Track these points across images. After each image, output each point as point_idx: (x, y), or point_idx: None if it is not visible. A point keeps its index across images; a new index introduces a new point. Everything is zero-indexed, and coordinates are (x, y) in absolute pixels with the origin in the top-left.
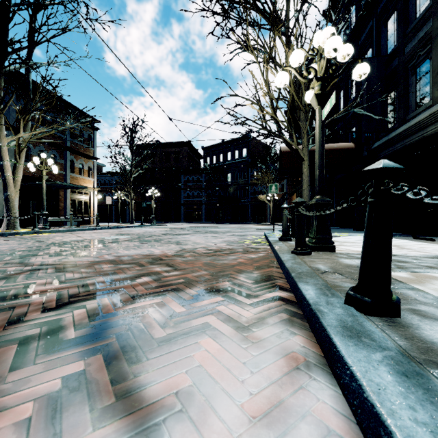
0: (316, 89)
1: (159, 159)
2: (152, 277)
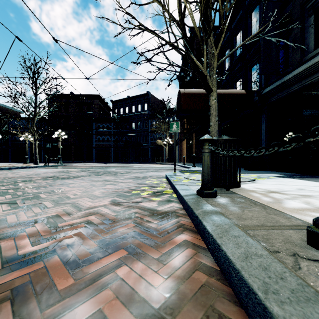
0: None
1: (73, 108)
2: None
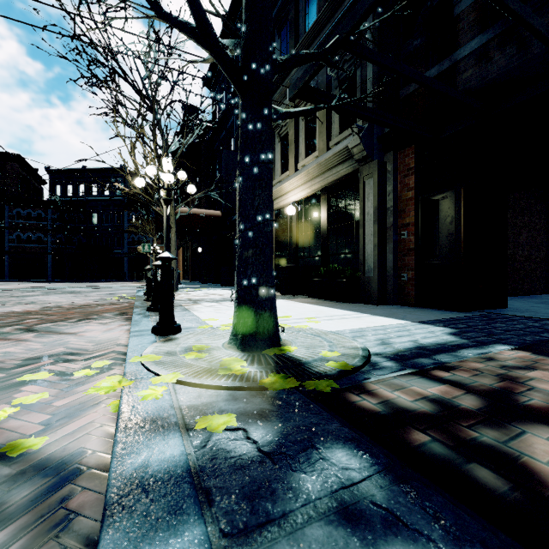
0: (164, 194)
1: None
2: (37, 319)
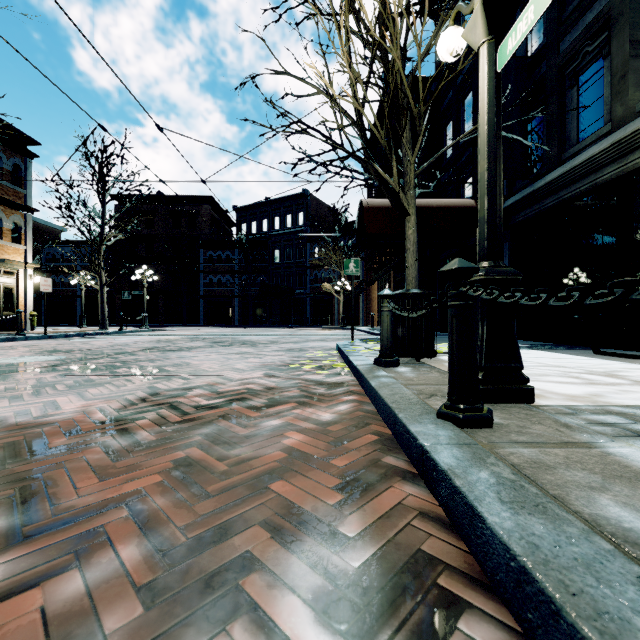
0: None
1: (162, 223)
2: None
